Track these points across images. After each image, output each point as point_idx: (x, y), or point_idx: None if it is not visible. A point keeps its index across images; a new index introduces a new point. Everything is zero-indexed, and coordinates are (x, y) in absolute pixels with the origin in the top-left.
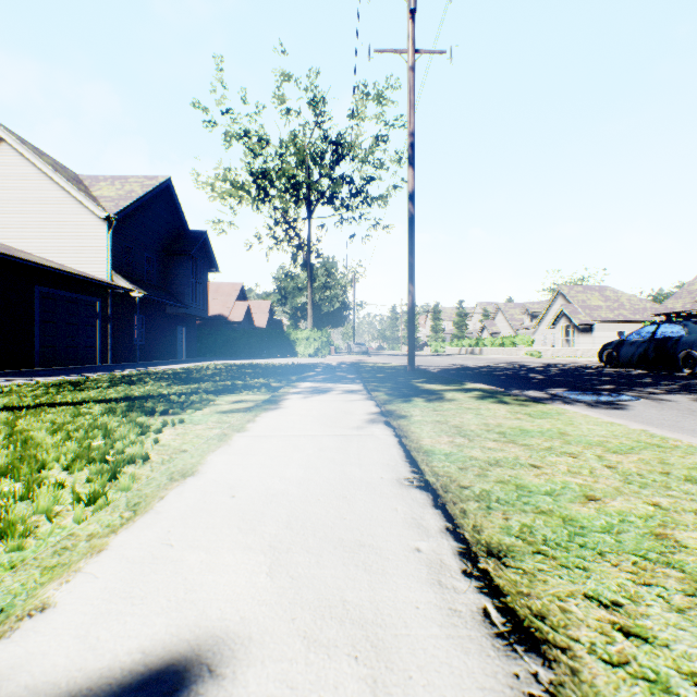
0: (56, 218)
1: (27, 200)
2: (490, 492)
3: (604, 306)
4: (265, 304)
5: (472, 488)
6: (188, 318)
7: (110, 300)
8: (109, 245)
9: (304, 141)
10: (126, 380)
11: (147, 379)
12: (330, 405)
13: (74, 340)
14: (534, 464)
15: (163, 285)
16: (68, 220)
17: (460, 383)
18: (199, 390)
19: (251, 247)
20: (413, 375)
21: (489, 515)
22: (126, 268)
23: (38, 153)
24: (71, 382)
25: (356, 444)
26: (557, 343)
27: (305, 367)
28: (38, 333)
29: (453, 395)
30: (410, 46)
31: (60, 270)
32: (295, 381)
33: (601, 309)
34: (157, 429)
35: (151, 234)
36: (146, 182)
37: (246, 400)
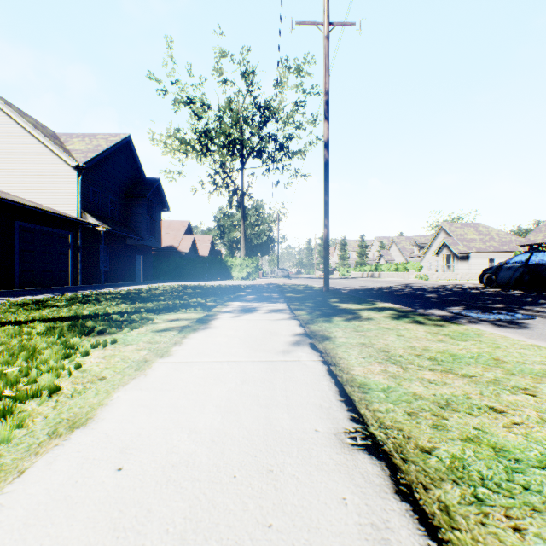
0: (35, 166)
1: (12, 152)
2: (465, 462)
3: (478, 239)
4: (207, 237)
5: (437, 453)
6: (145, 248)
7: (80, 233)
8: (79, 189)
9: (238, 106)
10: (83, 300)
11: (101, 299)
12: (257, 325)
13: (49, 266)
14: (493, 406)
15: (124, 222)
16: (45, 168)
17: (371, 303)
18: (142, 309)
19: (195, 192)
20: (328, 295)
21: (488, 521)
22: (96, 208)
23: (22, 114)
24: (35, 301)
25: (283, 375)
26: (440, 268)
27: (238, 288)
28: (18, 260)
29: (369, 315)
30: (325, 18)
31: (36, 208)
32: (228, 301)
33: (476, 241)
34: (84, 352)
35: (115, 180)
36: (110, 138)
37: (182, 318)
